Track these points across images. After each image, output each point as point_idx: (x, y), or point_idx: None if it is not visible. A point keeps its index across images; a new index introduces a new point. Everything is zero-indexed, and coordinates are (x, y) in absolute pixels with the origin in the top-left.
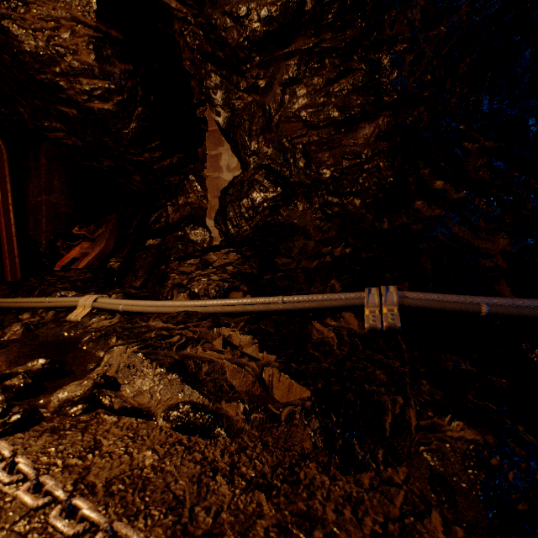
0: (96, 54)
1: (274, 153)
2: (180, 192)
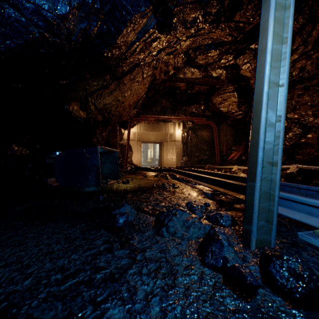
0: (237, 107)
1: (298, 117)
2: None
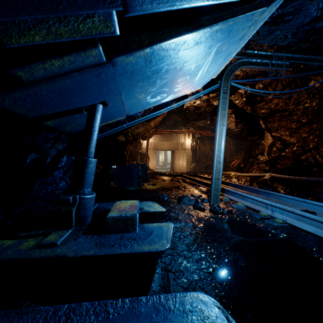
0: (235, 126)
1: (279, 136)
2: (259, 145)
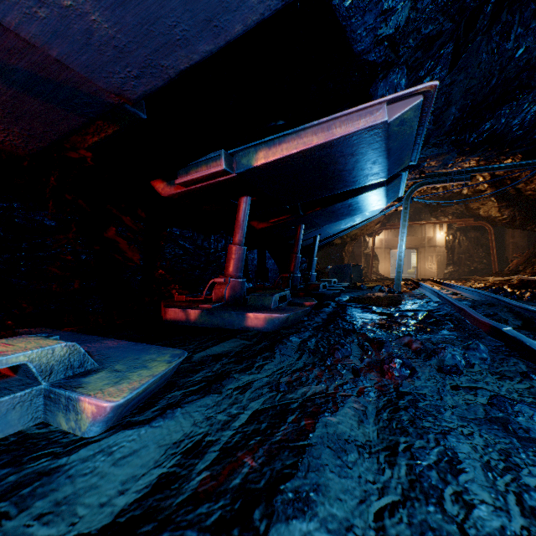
0: (498, 212)
1: None
2: None
